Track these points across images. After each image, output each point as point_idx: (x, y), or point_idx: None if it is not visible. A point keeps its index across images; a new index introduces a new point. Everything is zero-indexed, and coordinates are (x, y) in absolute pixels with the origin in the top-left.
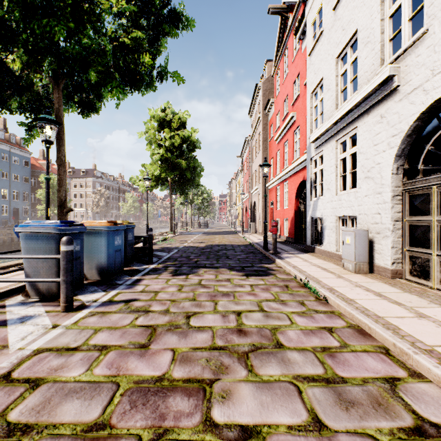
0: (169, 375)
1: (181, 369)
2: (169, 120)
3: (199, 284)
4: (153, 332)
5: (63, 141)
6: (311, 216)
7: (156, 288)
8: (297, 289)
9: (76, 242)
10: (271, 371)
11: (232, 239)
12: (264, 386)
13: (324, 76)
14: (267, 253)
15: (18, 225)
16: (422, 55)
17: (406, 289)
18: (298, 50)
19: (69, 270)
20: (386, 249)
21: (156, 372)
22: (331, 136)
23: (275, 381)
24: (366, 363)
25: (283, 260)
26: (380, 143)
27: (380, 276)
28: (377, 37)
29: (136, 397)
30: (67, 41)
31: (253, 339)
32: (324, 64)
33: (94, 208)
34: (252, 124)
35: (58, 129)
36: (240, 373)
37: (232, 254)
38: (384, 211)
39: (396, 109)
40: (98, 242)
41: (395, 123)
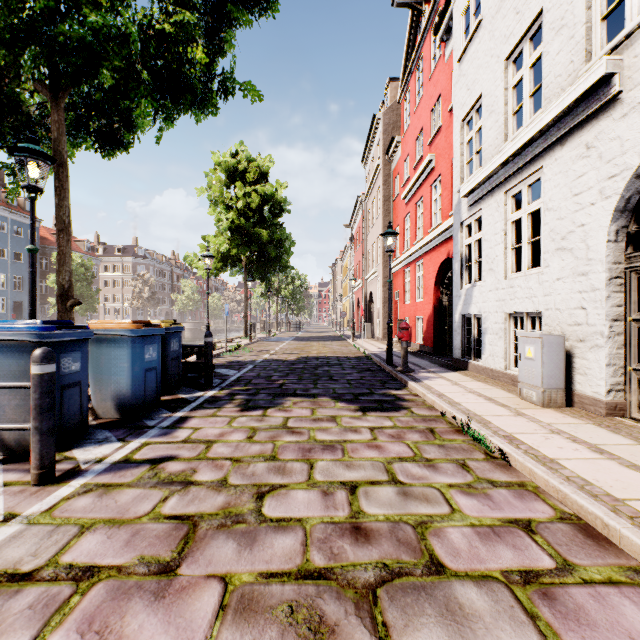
0: None
1: (235, 636)
2: (242, 169)
3: (284, 426)
4: (190, 532)
5: (65, 192)
6: (462, 312)
7: (210, 434)
8: (450, 437)
9: (72, 356)
10: None
11: (338, 348)
12: None
13: (483, 92)
14: (393, 371)
15: None
16: None
17: (639, 437)
18: (439, 59)
19: (47, 409)
20: (597, 367)
21: None
22: (495, 186)
23: None
24: (625, 617)
25: (420, 384)
26: (585, 191)
27: (585, 413)
28: (580, 16)
29: None
30: (64, 21)
31: (384, 550)
32: (484, 72)
33: (133, 302)
34: (367, 176)
35: (58, 173)
36: None
37: (338, 373)
38: (592, 305)
39: (616, 132)
40: (117, 356)
41: (613, 156)
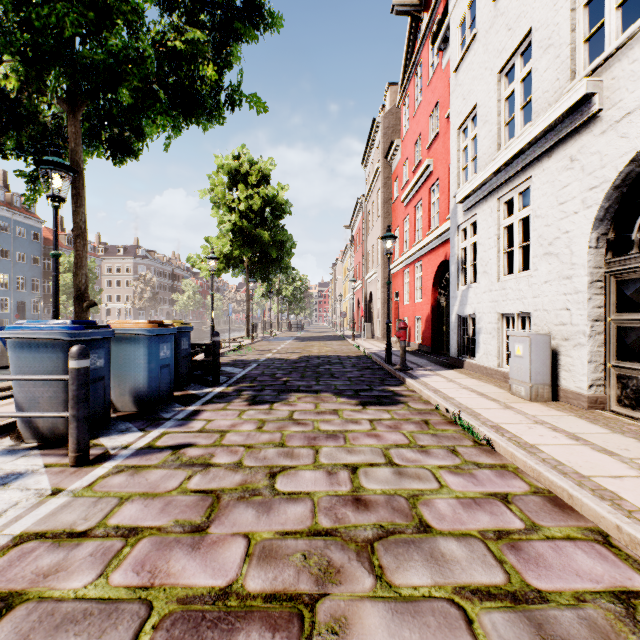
0: (240, 585)
1: (260, 574)
2: (244, 172)
3: (290, 418)
4: (215, 503)
5: (82, 199)
6: (458, 313)
7: (222, 425)
8: (443, 427)
9: (97, 353)
10: (415, 578)
11: (338, 347)
12: (406, 610)
13: (478, 102)
14: (392, 369)
15: (5, 327)
16: (639, 60)
17: (614, 427)
18: (437, 66)
19: (83, 399)
20: (580, 364)
21: (217, 580)
22: (489, 192)
23: (424, 598)
24: (576, 562)
25: (417, 381)
26: (570, 201)
27: (569, 406)
28: (565, 37)
29: (181, 632)
30: (85, 43)
31: (381, 515)
32: (479, 84)
33: (135, 302)
34: (367, 178)
35: (75, 181)
36: (361, 581)
37: (339, 371)
38: (575, 306)
39: (596, 147)
40: (134, 354)
41: (594, 169)
